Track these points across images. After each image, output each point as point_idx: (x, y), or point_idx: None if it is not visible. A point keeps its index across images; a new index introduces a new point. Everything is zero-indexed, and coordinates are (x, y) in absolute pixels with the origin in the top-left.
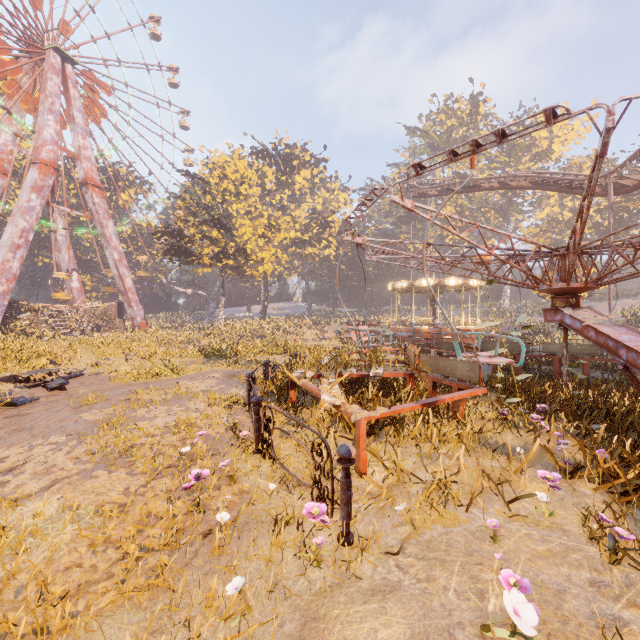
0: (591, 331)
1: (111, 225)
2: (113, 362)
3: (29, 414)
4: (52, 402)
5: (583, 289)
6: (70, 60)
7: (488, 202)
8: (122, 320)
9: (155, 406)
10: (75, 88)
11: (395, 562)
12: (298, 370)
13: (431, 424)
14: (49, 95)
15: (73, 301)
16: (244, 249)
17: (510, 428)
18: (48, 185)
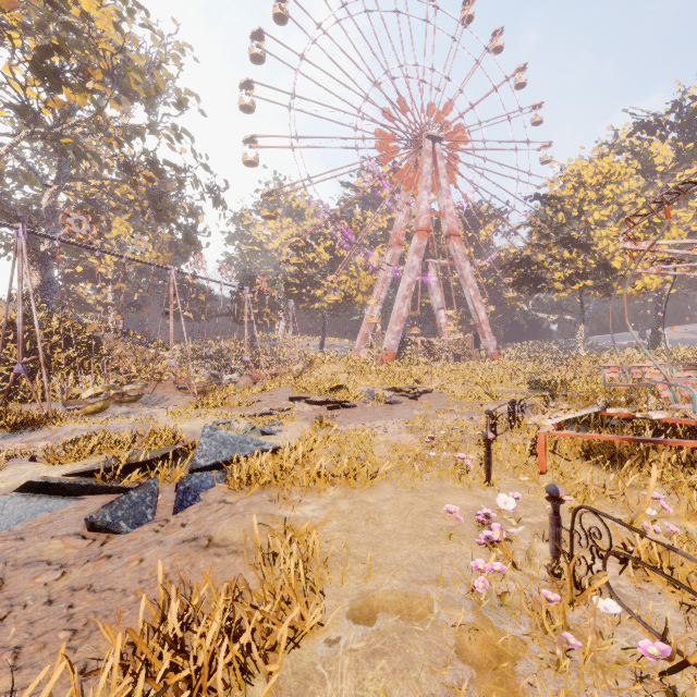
0: None
1: (467, 266)
2: (452, 385)
3: (395, 409)
4: (407, 405)
5: None
6: (438, 139)
7: None
8: (477, 350)
9: (452, 414)
10: (441, 160)
11: None
12: (558, 402)
13: (661, 466)
14: (424, 176)
15: (441, 334)
16: (605, 265)
17: None
18: (423, 246)
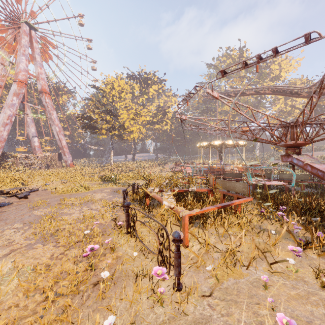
0: (308, 167)
1: (55, 113)
2: (54, 183)
3: (6, 211)
4: (20, 205)
5: (303, 144)
6: (33, 28)
7: (248, 102)
8: (60, 162)
9: (73, 207)
10: (36, 43)
11: (207, 302)
12: (150, 188)
13: (223, 217)
14: (23, 46)
15: (35, 152)
16: (123, 125)
17: (266, 219)
18: (22, 92)
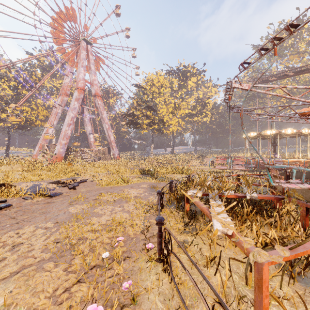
0: None
1: (105, 113)
2: (100, 175)
3: (54, 202)
4: (67, 196)
5: None
6: (89, 43)
7: None
8: (109, 155)
9: (106, 205)
10: (91, 55)
11: None
12: (191, 190)
13: None
14: (81, 59)
15: (91, 147)
16: (162, 120)
17: None
18: (81, 97)
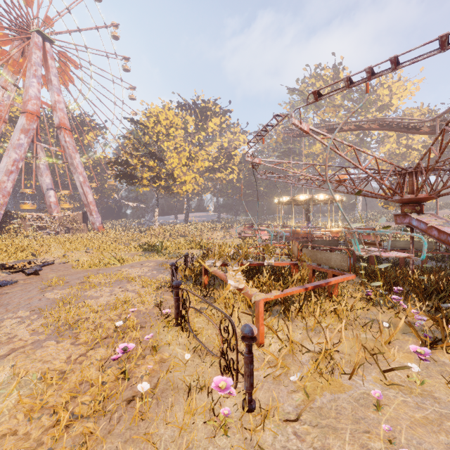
0: (434, 231)
1: (78, 157)
2: (76, 254)
3: (8, 293)
4: (27, 284)
5: (426, 199)
6: (48, 40)
7: (346, 141)
8: (86, 224)
9: (101, 287)
10: (52, 59)
11: (292, 429)
12: (210, 260)
13: (313, 303)
14: (33, 64)
15: (51, 211)
16: (172, 174)
17: (374, 305)
18: (33, 128)
